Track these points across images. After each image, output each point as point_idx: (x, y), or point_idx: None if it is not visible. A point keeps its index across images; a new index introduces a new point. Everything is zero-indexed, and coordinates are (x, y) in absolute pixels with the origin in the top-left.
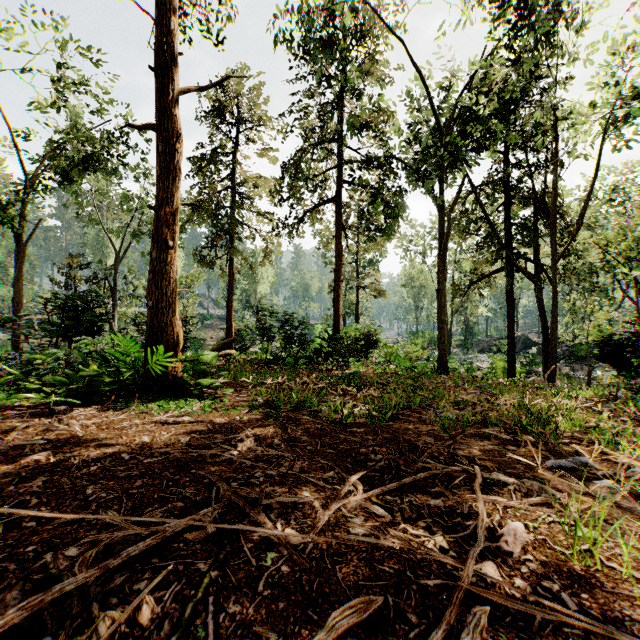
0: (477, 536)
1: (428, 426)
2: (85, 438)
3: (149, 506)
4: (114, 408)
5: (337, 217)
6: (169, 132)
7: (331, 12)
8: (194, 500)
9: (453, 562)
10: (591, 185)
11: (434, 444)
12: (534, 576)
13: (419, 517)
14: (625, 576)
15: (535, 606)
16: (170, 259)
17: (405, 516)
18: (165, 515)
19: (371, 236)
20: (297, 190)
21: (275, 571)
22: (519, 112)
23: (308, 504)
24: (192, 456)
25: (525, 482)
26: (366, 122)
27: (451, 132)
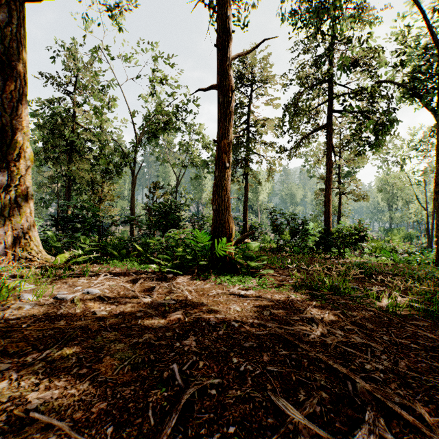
0: None
1: None
2: (195, 301)
3: (296, 390)
4: (198, 278)
5: (328, 139)
6: (226, 87)
7: None
8: (334, 392)
9: None
10: None
11: None
12: None
13: None
14: None
15: None
16: (227, 176)
17: None
18: (323, 409)
19: (361, 150)
20: (295, 123)
21: None
22: None
23: None
24: (286, 332)
25: None
26: (354, 59)
27: None
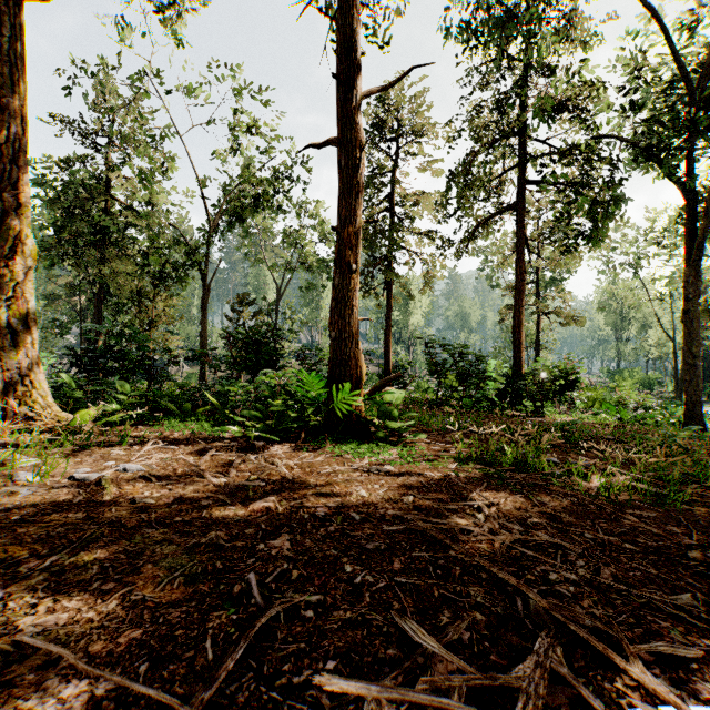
0: None
1: None
2: (297, 483)
3: (437, 611)
4: (306, 448)
5: (518, 227)
6: (352, 143)
7: None
8: (495, 612)
9: None
10: None
11: None
12: None
13: None
14: None
15: None
16: (353, 284)
17: None
18: (474, 636)
19: (569, 245)
20: (467, 200)
21: None
22: None
23: (704, 664)
24: (434, 527)
25: None
26: (559, 100)
27: (705, 82)
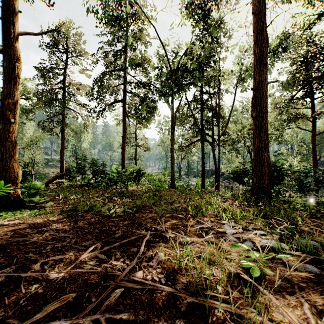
0: (143, 261)
1: (152, 214)
2: None
3: None
4: None
5: (123, 110)
6: (12, 56)
7: (120, 4)
8: (1, 266)
9: (119, 273)
10: (232, 106)
11: (149, 222)
12: (156, 273)
13: (122, 257)
14: (191, 267)
15: (139, 284)
16: (12, 129)
17: (116, 257)
18: None
19: (140, 121)
20: (102, 94)
21: (34, 293)
22: (206, 70)
23: (69, 258)
24: (11, 242)
25: (177, 235)
26: (138, 64)
27: (177, 75)
